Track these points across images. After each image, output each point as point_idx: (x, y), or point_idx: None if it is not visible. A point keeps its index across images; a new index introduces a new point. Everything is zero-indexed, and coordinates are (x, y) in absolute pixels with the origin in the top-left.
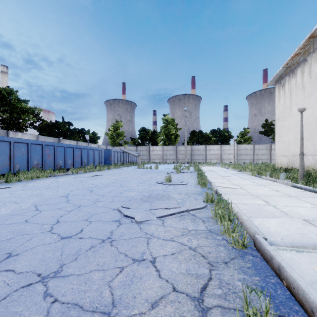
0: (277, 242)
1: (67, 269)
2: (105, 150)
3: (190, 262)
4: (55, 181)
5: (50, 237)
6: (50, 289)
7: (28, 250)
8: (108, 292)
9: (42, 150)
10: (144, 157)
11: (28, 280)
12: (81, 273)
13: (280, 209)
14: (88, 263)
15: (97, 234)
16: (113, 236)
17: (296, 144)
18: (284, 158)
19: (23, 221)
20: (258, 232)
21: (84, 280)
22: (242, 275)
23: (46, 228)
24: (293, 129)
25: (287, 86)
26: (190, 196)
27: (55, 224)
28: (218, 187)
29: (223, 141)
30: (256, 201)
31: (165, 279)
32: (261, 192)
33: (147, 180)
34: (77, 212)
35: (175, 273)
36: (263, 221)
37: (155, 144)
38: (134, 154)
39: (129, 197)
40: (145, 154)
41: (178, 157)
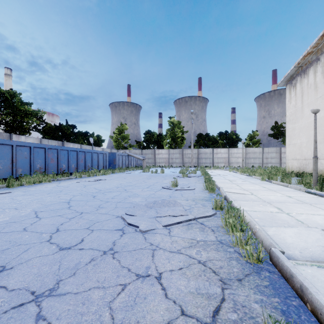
0: (295, 256)
1: (64, 286)
2: (109, 154)
3: (200, 279)
4: (58, 186)
5: (48, 247)
6: (43, 311)
7: (24, 263)
8: (108, 315)
9: (45, 154)
10: (149, 161)
11: (21, 299)
12: (79, 291)
13: (294, 217)
14: (88, 279)
15: (98, 245)
16: (116, 247)
17: (308, 148)
18: (295, 161)
19: (21, 229)
20: (274, 244)
21: (82, 300)
22: (259, 296)
23: (45, 237)
24: (305, 131)
25: (298, 87)
26: (198, 202)
27: (55, 233)
28: (227, 193)
29: (231, 144)
30: (268, 208)
31: (172, 299)
32: (273, 198)
33: (152, 185)
34: (78, 220)
35: (183, 292)
36: (277, 230)
37: (160, 148)
38: (140, 157)
39: (133, 203)
40: (150, 157)
41: (184, 160)
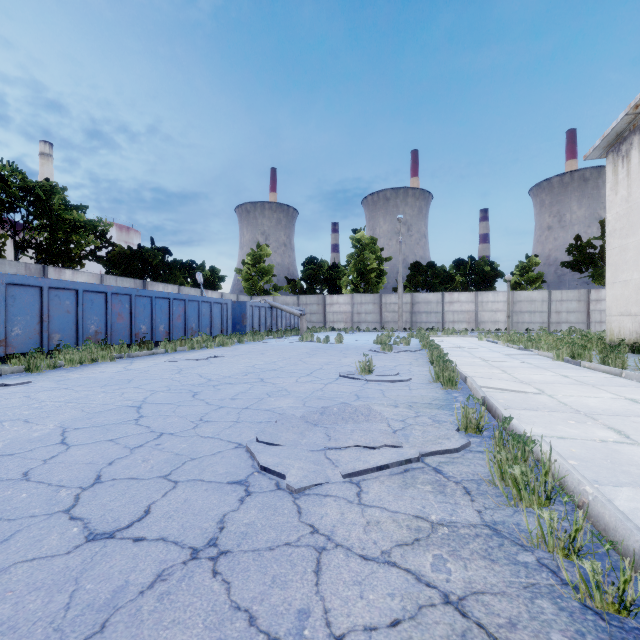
0: None
1: None
2: (234, 304)
3: None
4: (127, 369)
5: (61, 531)
6: None
7: None
8: None
9: (107, 305)
10: (313, 318)
11: None
12: None
13: None
14: None
15: (182, 528)
16: (225, 535)
17: None
18: (627, 320)
19: (17, 475)
20: None
21: None
22: None
23: (63, 499)
24: None
25: (636, 158)
26: (422, 412)
27: (88, 489)
28: (484, 390)
29: (481, 283)
30: (592, 431)
31: None
32: (596, 404)
33: (319, 369)
34: (150, 453)
35: None
36: (639, 498)
37: (336, 292)
38: (294, 311)
39: (277, 412)
40: (315, 311)
41: (384, 317)
